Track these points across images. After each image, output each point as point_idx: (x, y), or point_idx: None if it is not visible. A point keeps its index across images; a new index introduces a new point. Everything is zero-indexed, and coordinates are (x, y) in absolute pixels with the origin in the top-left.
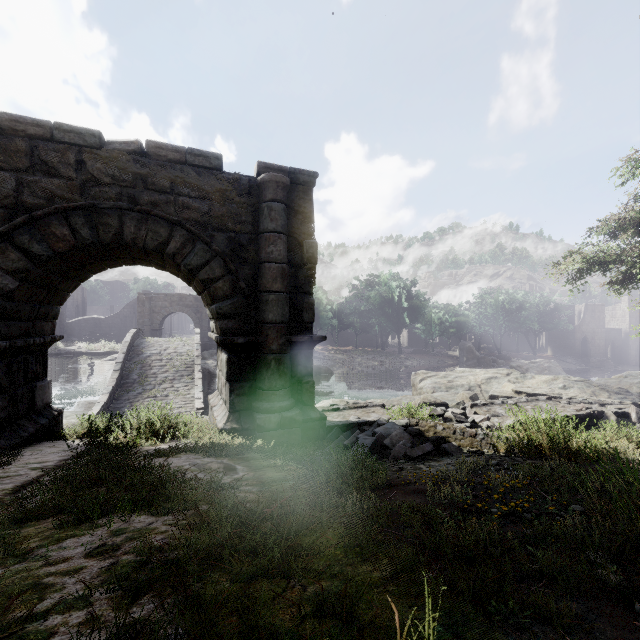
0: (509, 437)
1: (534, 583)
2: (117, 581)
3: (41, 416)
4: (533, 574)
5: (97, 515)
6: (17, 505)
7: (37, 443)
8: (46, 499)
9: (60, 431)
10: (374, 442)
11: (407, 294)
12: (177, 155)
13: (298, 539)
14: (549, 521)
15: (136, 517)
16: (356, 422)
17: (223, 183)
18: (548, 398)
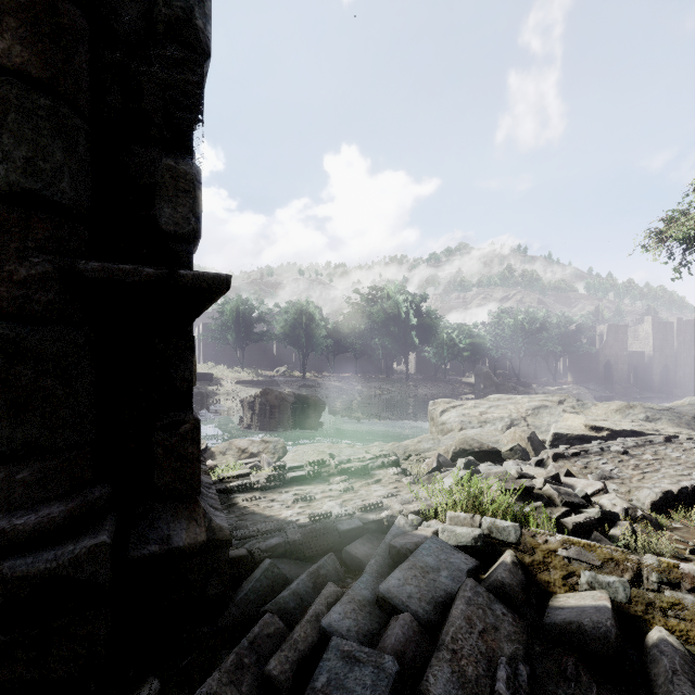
0: None
1: None
2: None
3: None
4: None
5: None
6: None
7: None
8: None
9: None
10: (387, 691)
11: (416, 310)
12: None
13: None
14: None
15: None
16: (334, 528)
17: None
18: (667, 439)
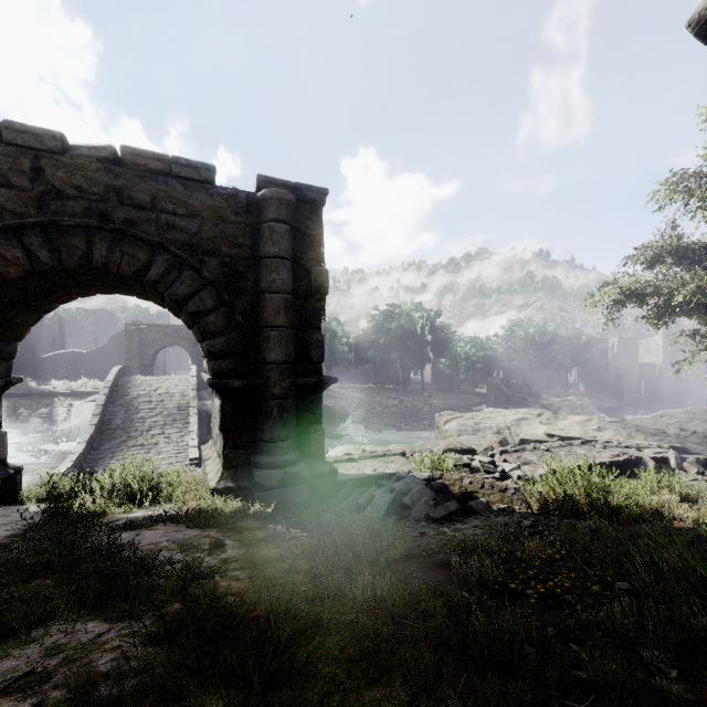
0: (543, 492)
1: (581, 698)
2: None
3: None
4: (579, 685)
5: (32, 623)
6: None
7: None
8: None
9: (17, 493)
10: (392, 501)
11: (431, 326)
12: (159, 164)
13: (287, 658)
14: (595, 610)
15: (83, 625)
16: (372, 475)
17: (216, 199)
18: (583, 442)
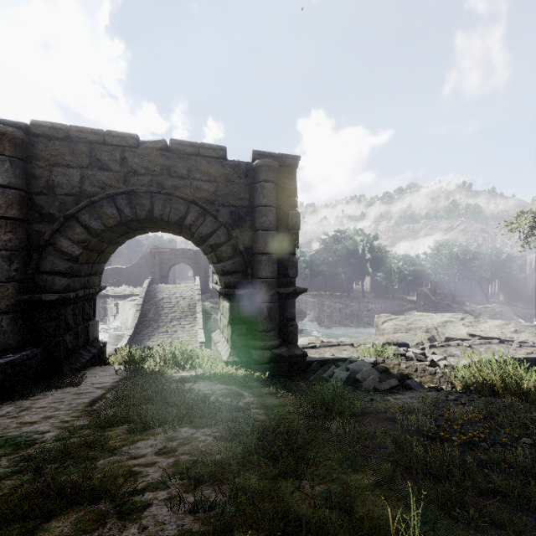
0: (465, 376)
1: (490, 498)
2: (186, 472)
3: (92, 347)
4: (489, 491)
5: (154, 425)
6: (100, 415)
7: (92, 367)
8: (119, 412)
9: (105, 358)
10: (348, 376)
11: (370, 247)
12: (192, 149)
13: (305, 452)
14: (502, 450)
15: (182, 428)
16: (331, 358)
17: (226, 169)
18: (500, 341)
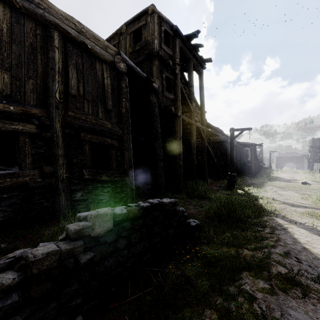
0: None
1: None
2: None
3: None
4: None
5: None
6: None
7: None
8: None
9: None
10: None
11: None
12: (292, 156)
13: None
14: None
15: None
16: None
17: (296, 158)
18: None
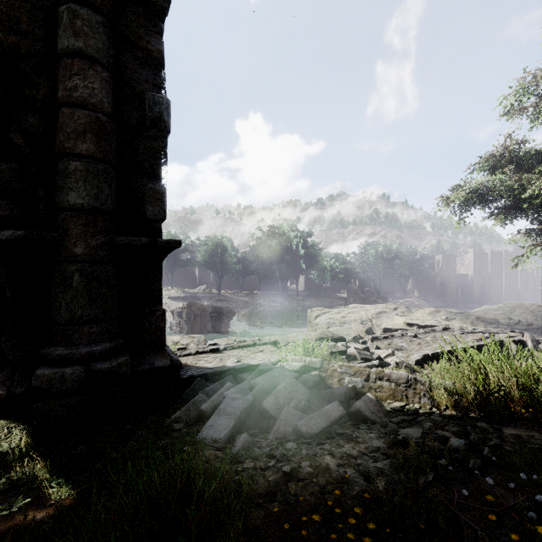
0: (447, 383)
1: None
2: None
3: None
4: None
5: None
6: None
7: None
8: None
9: None
10: (247, 406)
11: (304, 243)
12: None
13: None
14: None
15: None
16: (233, 368)
17: None
18: (444, 329)
